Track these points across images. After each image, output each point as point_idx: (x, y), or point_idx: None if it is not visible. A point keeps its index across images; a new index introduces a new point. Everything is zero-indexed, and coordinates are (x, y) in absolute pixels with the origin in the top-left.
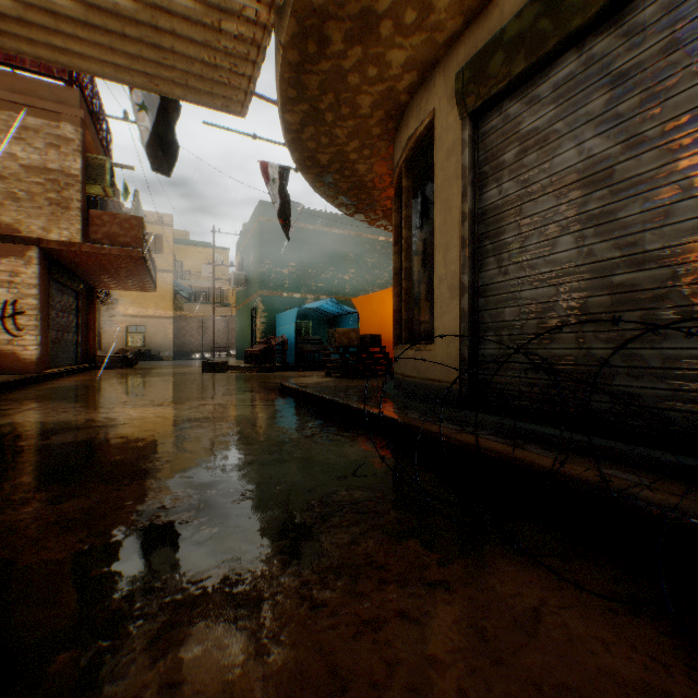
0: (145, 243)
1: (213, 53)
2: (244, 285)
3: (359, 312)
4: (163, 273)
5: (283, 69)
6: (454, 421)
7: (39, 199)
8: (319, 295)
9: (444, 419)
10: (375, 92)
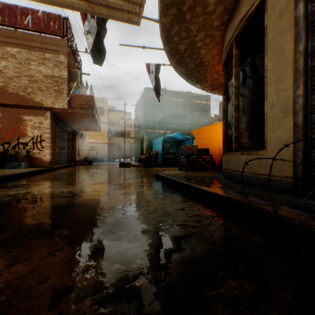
0: (94, 108)
1: None
2: (138, 127)
3: (195, 137)
4: (103, 124)
5: None
6: (292, 206)
7: (50, 89)
8: (172, 130)
9: (281, 204)
10: None
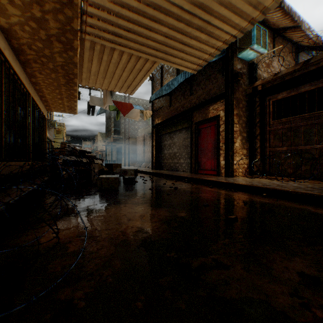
0: None
1: None
2: None
3: None
4: None
5: None
6: None
7: None
8: None
9: None
10: None
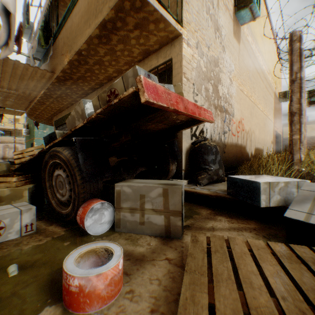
0: None
1: (14, 113)
2: (29, 134)
3: None
4: None
5: (27, 115)
6: None
7: None
8: None
9: None
10: (46, 117)
